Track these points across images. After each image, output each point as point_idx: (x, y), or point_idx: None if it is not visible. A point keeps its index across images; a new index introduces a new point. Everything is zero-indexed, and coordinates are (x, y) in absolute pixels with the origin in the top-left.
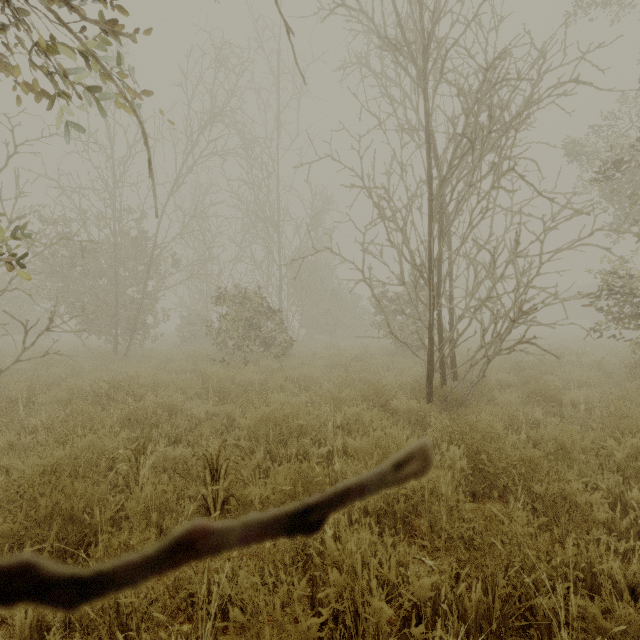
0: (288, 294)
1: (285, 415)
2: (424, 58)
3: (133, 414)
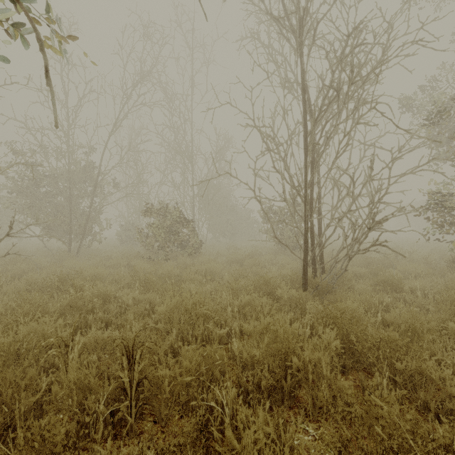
0: (199, 208)
1: (194, 303)
2: (301, 28)
3: (73, 302)
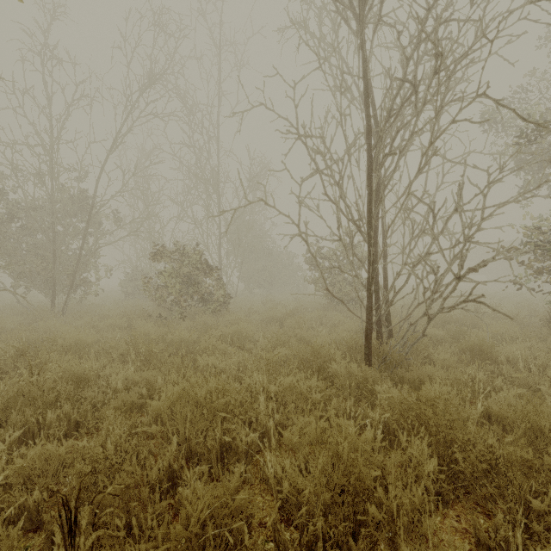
0: (227, 252)
1: (209, 390)
2: (363, 1)
3: (24, 391)
